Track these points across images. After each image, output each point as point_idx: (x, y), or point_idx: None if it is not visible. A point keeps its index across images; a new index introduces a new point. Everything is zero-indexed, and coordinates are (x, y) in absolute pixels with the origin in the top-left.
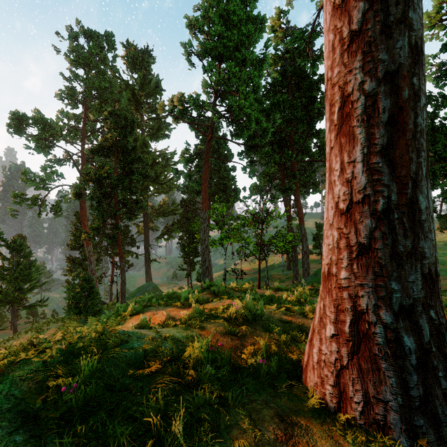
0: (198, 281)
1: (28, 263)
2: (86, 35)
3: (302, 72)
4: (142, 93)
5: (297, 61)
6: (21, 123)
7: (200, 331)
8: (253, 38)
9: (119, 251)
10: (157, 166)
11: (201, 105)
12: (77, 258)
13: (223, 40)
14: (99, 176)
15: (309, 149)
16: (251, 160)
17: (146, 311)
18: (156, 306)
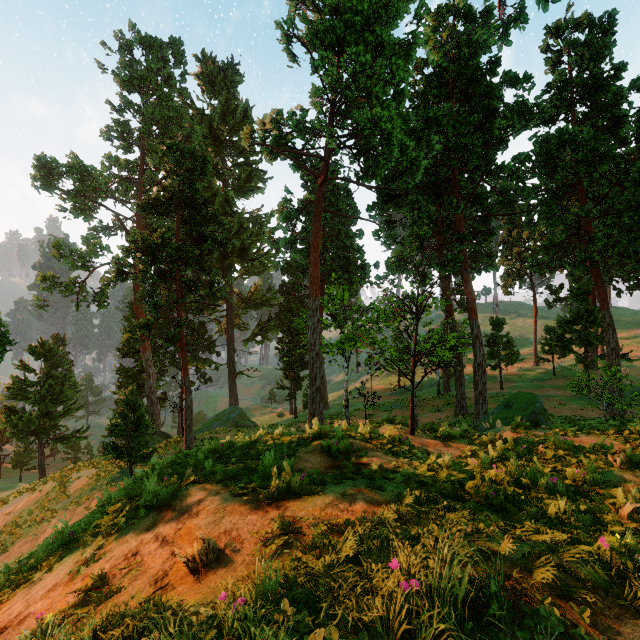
0: (304, 407)
1: (61, 376)
2: (143, 45)
3: (473, 70)
4: (224, 128)
5: (464, 53)
6: (50, 173)
7: None
8: (394, 5)
9: (183, 360)
10: (245, 234)
11: (309, 128)
12: (131, 369)
13: (345, 16)
14: (150, 243)
15: (485, 196)
16: (387, 220)
17: (178, 501)
18: (204, 484)
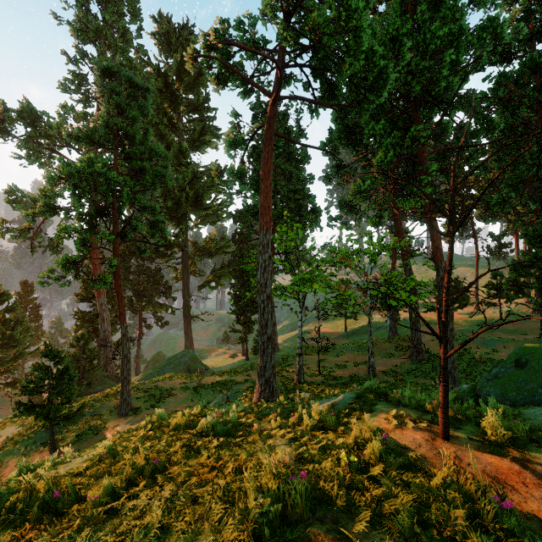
0: (254, 353)
1: (13, 320)
2: None
3: None
4: (179, 85)
5: None
6: None
7: None
8: None
9: (119, 304)
10: (199, 184)
11: (259, 43)
12: (88, 314)
13: None
14: (75, 169)
15: (448, 128)
16: (338, 164)
17: None
18: None
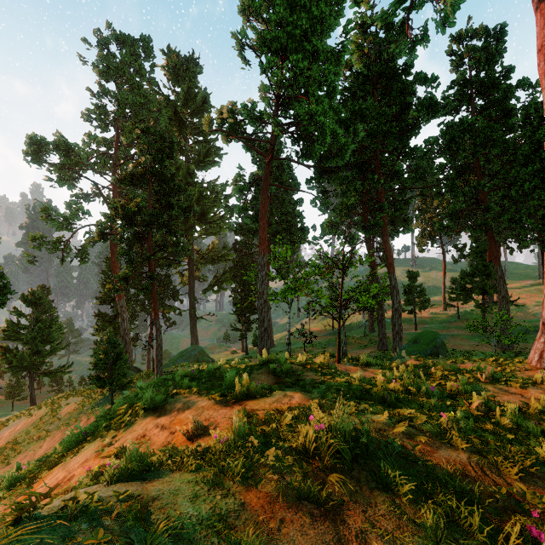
0: (254, 345)
1: (48, 320)
2: (118, 41)
3: (391, 71)
4: (186, 111)
5: (384, 56)
6: (39, 149)
7: (242, 491)
8: (327, 21)
9: (154, 306)
10: (204, 201)
11: (258, 117)
12: (108, 315)
13: (287, 28)
14: (128, 210)
15: (401, 172)
16: (322, 191)
17: (168, 405)
18: (185, 394)
